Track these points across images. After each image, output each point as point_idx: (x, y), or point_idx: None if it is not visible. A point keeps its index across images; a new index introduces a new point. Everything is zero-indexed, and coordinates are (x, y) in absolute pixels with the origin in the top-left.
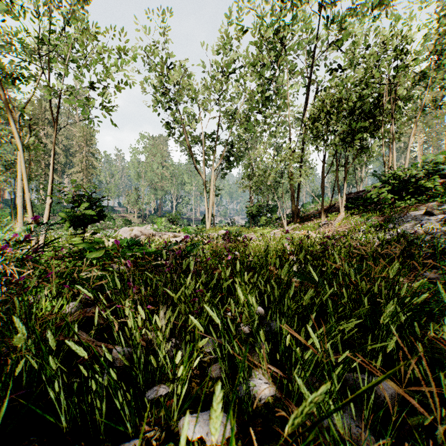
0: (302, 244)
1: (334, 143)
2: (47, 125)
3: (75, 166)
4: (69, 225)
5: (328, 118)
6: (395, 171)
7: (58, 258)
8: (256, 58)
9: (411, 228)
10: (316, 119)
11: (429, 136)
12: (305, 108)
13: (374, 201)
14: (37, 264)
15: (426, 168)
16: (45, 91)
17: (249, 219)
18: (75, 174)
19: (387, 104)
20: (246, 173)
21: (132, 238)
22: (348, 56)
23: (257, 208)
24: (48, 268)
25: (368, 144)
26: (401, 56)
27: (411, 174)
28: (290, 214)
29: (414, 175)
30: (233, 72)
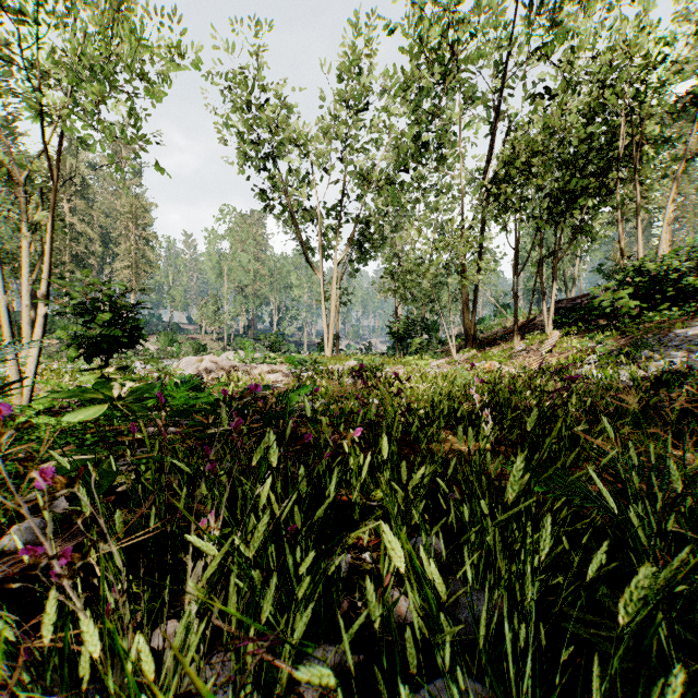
0: (500, 389)
1: (536, 216)
2: (75, 194)
3: (119, 260)
4: (75, 353)
5: (526, 176)
6: (642, 261)
7: (57, 411)
8: (406, 79)
9: (684, 358)
10: (505, 178)
11: (682, 210)
12: (487, 161)
13: (606, 311)
14: (8, 425)
15: (694, 256)
16: (26, 108)
17: (393, 343)
18: (119, 272)
19: (624, 152)
20: (389, 268)
21: (184, 377)
22: (561, 70)
23: (407, 324)
24: (22, 434)
25: (591, 219)
26: (653, 66)
27: (671, 266)
28: (459, 336)
29: (677, 269)
30: (368, 104)
